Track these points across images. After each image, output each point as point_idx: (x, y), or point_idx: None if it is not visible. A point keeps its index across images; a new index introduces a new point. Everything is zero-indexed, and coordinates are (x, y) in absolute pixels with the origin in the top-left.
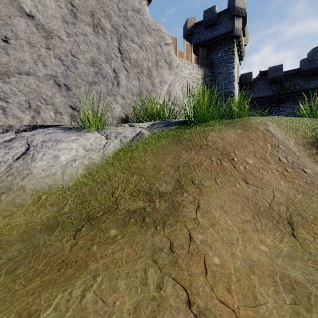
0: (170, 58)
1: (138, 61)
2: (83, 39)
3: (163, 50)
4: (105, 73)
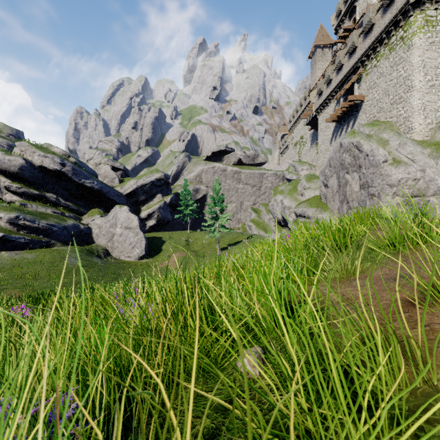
0: (391, 181)
1: (373, 193)
2: (361, 194)
3: (386, 180)
4: (364, 202)
